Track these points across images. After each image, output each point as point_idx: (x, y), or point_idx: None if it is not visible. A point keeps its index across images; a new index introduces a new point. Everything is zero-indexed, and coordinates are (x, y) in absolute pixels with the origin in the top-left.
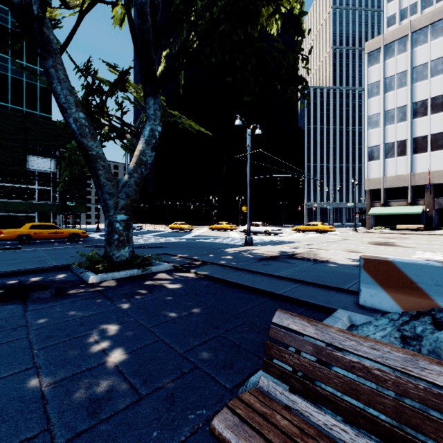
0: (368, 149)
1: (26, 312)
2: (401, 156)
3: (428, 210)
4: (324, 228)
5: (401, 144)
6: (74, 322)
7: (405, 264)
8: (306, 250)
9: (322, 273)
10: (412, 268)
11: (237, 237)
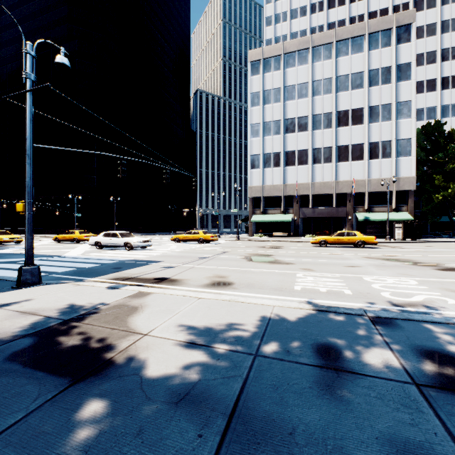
0: (251, 157)
1: None
2: (277, 167)
3: (296, 219)
4: (206, 236)
5: (277, 156)
6: None
7: None
8: (134, 292)
9: None
10: None
11: (74, 254)
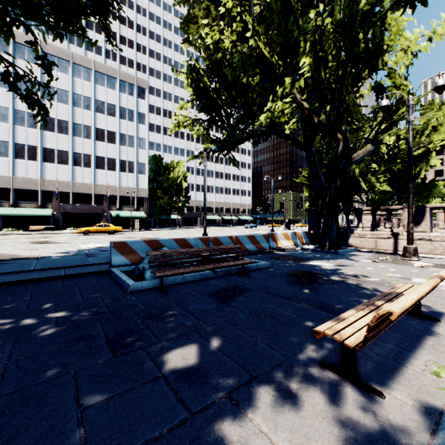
0: None
1: None
2: (33, 161)
3: (56, 213)
4: None
5: (33, 149)
6: None
7: (131, 242)
8: None
9: (62, 261)
10: (133, 243)
11: None
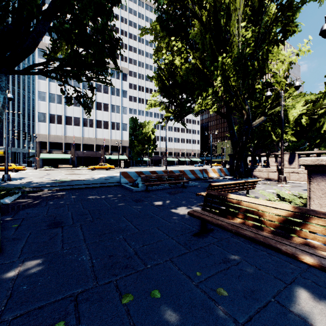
0: (38, 114)
1: (48, 206)
2: (59, 124)
3: (73, 157)
4: (19, 167)
5: (59, 117)
6: (78, 200)
7: (129, 172)
8: (59, 178)
9: (96, 181)
10: (130, 173)
11: None
